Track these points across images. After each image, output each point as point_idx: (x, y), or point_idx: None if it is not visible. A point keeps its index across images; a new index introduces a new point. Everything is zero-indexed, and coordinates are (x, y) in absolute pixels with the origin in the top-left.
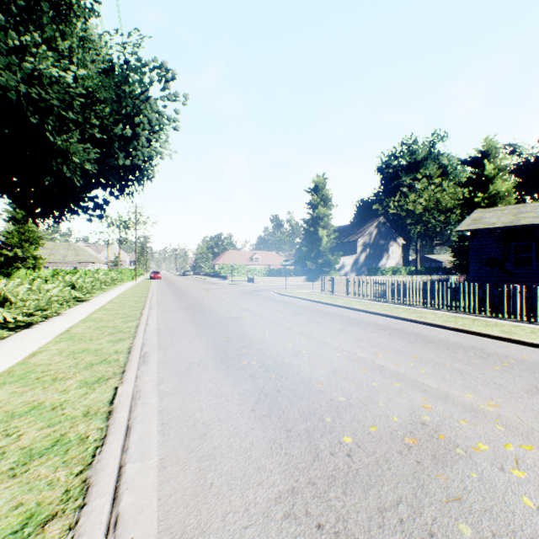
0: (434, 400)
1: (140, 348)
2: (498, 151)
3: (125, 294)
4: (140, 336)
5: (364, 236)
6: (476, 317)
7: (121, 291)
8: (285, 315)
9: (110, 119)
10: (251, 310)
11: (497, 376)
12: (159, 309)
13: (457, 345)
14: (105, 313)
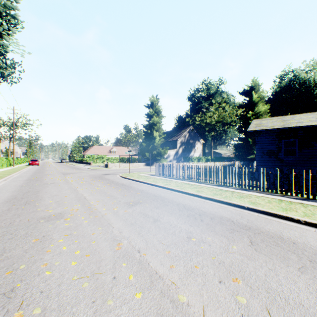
0: None
1: None
2: (259, 87)
3: None
4: None
5: (181, 137)
6: (298, 201)
7: None
8: (119, 206)
9: None
10: (86, 199)
11: None
12: None
13: None
14: None
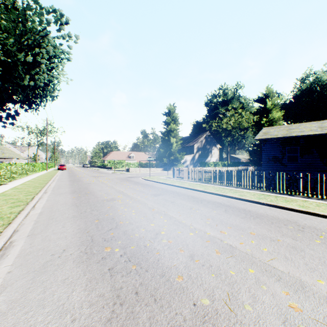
0: (295, 293)
1: (6, 237)
2: (273, 94)
3: (30, 181)
4: (15, 223)
5: (198, 143)
6: (276, 195)
7: (29, 179)
8: (148, 196)
9: (14, 47)
10: (124, 192)
11: (325, 252)
12: (52, 193)
13: (276, 219)
14: (0, 199)
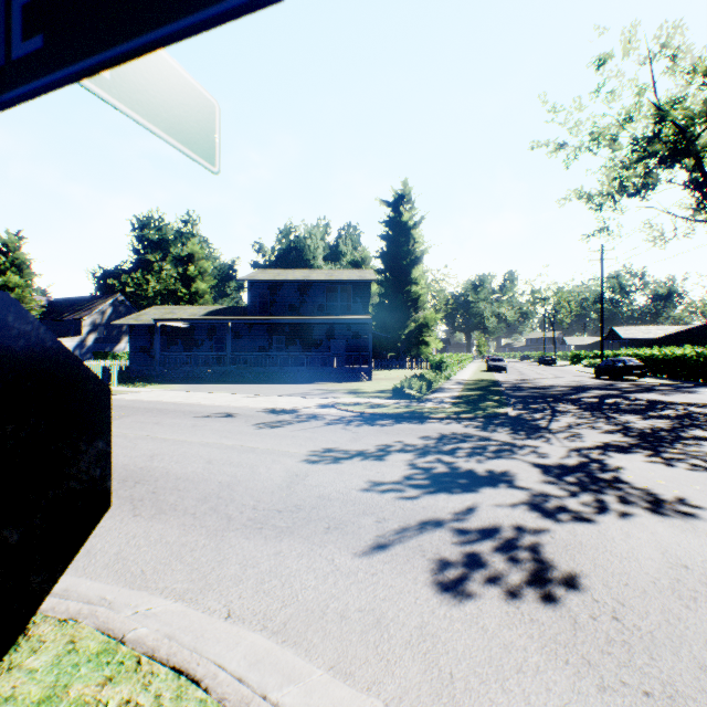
0: None
1: None
2: (201, 255)
3: None
4: None
5: (94, 314)
6: None
7: None
8: None
9: None
10: None
11: None
12: None
13: None
14: None
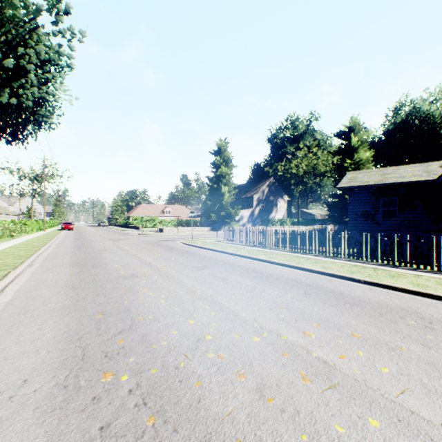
0: None
1: None
2: (360, 127)
3: (13, 247)
4: None
5: (258, 193)
6: (373, 266)
7: (13, 244)
8: (188, 270)
9: None
10: (152, 264)
11: None
12: (40, 266)
13: (385, 307)
14: None
